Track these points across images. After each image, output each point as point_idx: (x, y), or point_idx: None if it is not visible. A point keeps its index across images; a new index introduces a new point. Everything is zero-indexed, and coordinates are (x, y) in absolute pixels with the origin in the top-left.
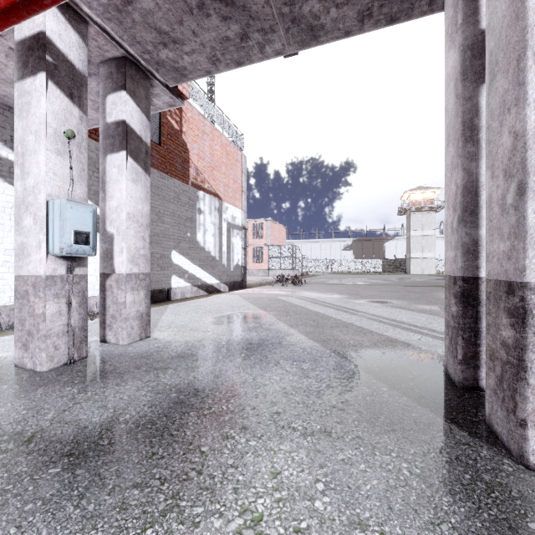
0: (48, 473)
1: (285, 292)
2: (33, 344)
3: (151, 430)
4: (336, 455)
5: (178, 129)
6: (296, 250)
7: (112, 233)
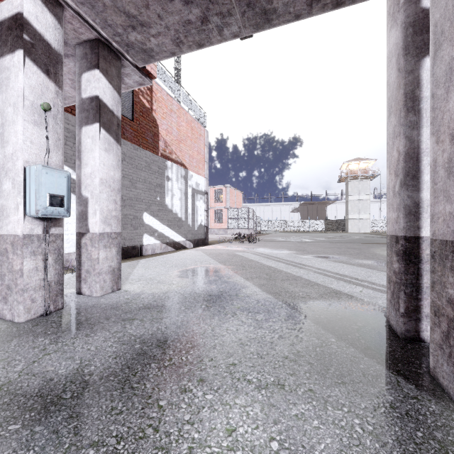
0: (8, 430)
1: (242, 249)
2: (11, 297)
3: (113, 383)
4: (289, 409)
5: (149, 108)
6: (251, 212)
7: (87, 197)
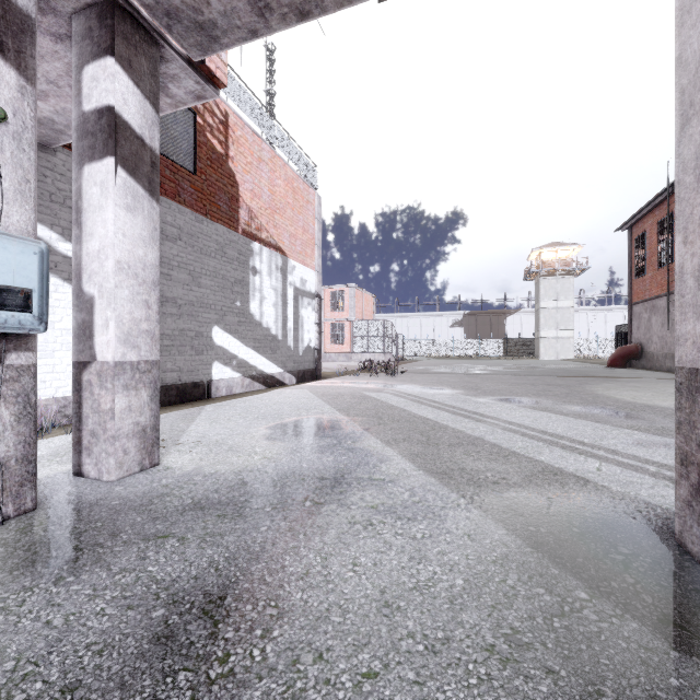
0: None
1: (375, 386)
2: None
3: None
4: None
5: (222, 153)
6: (389, 327)
7: (91, 295)
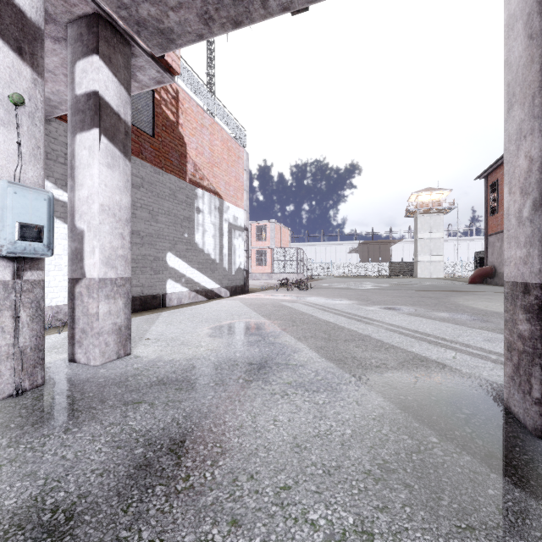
0: None
1: (290, 298)
2: None
3: (88, 529)
4: None
5: (174, 121)
6: (301, 253)
7: (82, 229)
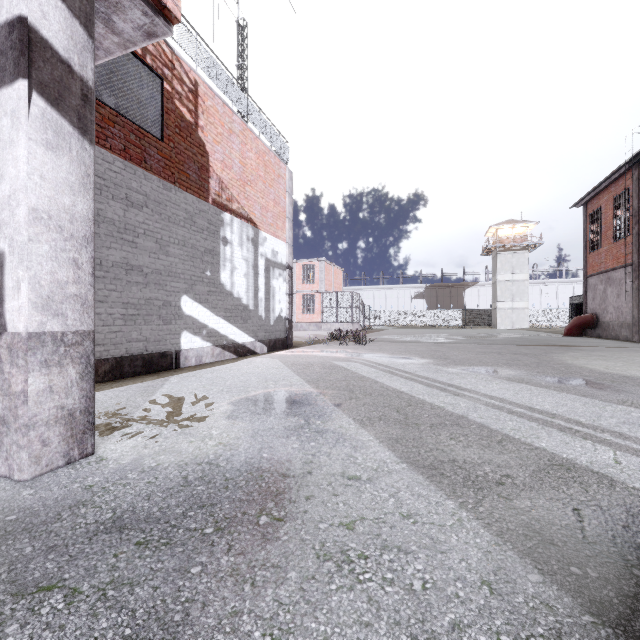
0: None
1: (345, 355)
2: None
3: None
4: None
5: (192, 122)
6: (356, 298)
7: (1, 250)
